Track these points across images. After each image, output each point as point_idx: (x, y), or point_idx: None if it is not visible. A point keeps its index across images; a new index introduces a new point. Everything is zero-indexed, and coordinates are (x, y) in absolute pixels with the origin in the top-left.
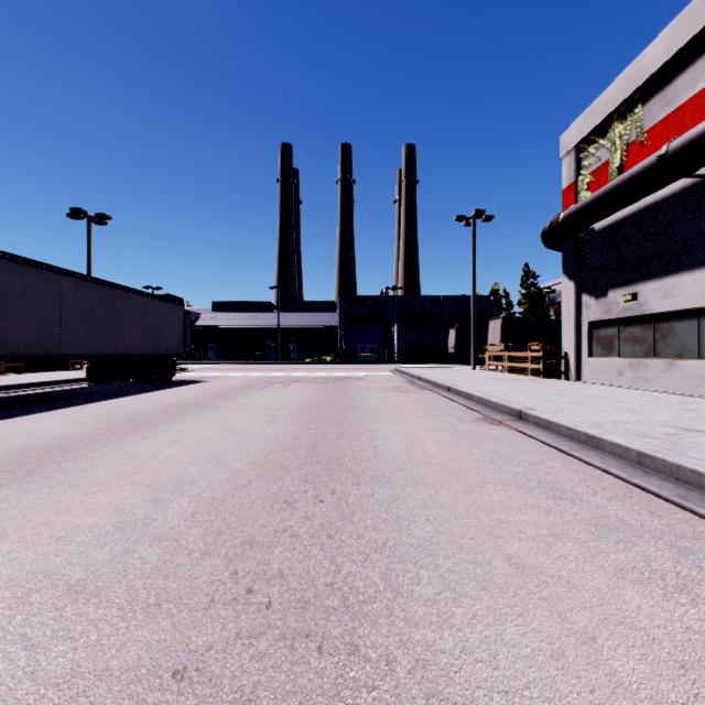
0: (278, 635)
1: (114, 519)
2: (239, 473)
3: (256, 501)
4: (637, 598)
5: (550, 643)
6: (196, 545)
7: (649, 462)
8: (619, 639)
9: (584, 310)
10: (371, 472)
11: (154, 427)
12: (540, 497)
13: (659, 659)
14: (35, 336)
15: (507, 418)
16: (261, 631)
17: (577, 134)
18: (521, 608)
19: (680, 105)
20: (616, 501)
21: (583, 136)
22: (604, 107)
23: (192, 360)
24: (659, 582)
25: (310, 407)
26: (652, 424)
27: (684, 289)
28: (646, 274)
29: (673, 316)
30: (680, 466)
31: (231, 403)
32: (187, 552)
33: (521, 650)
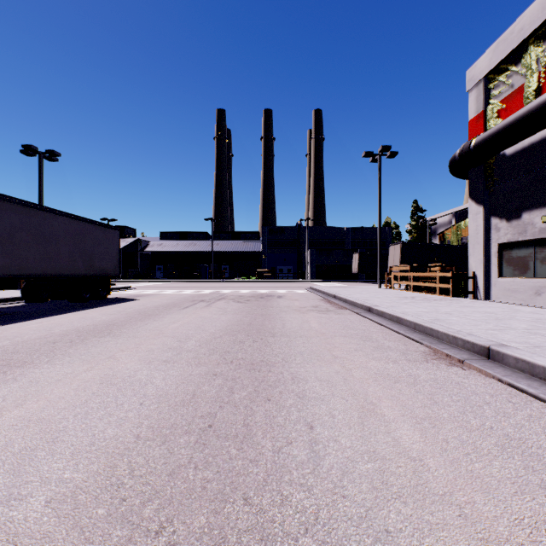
0: None
1: None
2: None
3: None
4: None
5: None
6: None
7: None
8: None
9: (493, 232)
10: None
11: (8, 373)
12: None
13: None
14: None
15: (467, 355)
16: None
17: (487, 65)
18: None
19: None
20: None
21: (493, 65)
22: (519, 33)
23: (142, 279)
24: None
25: (225, 333)
26: None
27: None
28: None
29: None
30: None
31: (142, 328)
32: None
33: None
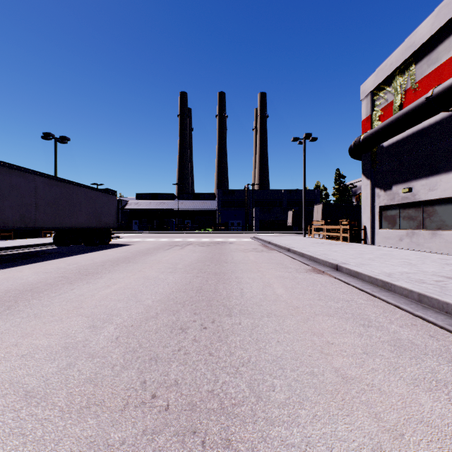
0: (173, 431)
1: (62, 341)
2: (150, 307)
3: (160, 328)
4: (429, 402)
5: (370, 439)
6: (118, 361)
7: (426, 300)
8: (421, 435)
9: (376, 198)
10: (239, 307)
11: (95, 276)
12: (354, 325)
13: (451, 451)
14: (18, 215)
15: (328, 269)
16: (161, 429)
17: (372, 84)
18: (347, 410)
19: (440, 64)
20: (406, 328)
21: (376, 85)
22: (390, 66)
23: (122, 231)
24: (443, 389)
25: (198, 261)
26: (425, 274)
27: (443, 184)
28: (417, 175)
29: (435, 202)
30: (449, 303)
31: (147, 259)
32: (111, 366)
33: (350, 444)
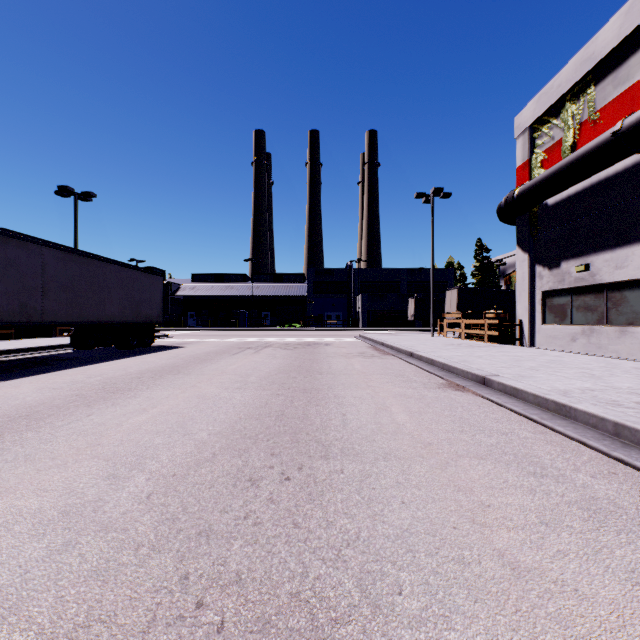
0: None
1: (61, 501)
2: (204, 444)
3: (218, 479)
4: None
5: None
6: (146, 537)
7: (628, 433)
8: None
9: (537, 280)
10: (340, 443)
11: (126, 394)
12: (520, 473)
13: None
14: (18, 304)
15: (471, 384)
16: None
17: (531, 115)
18: (527, 632)
19: (632, 84)
20: (602, 479)
21: (537, 116)
22: (557, 89)
23: (173, 327)
24: None
25: (279, 372)
26: (619, 392)
27: (636, 259)
28: (598, 246)
29: (625, 286)
30: None
31: (204, 369)
32: (135, 546)
33: None
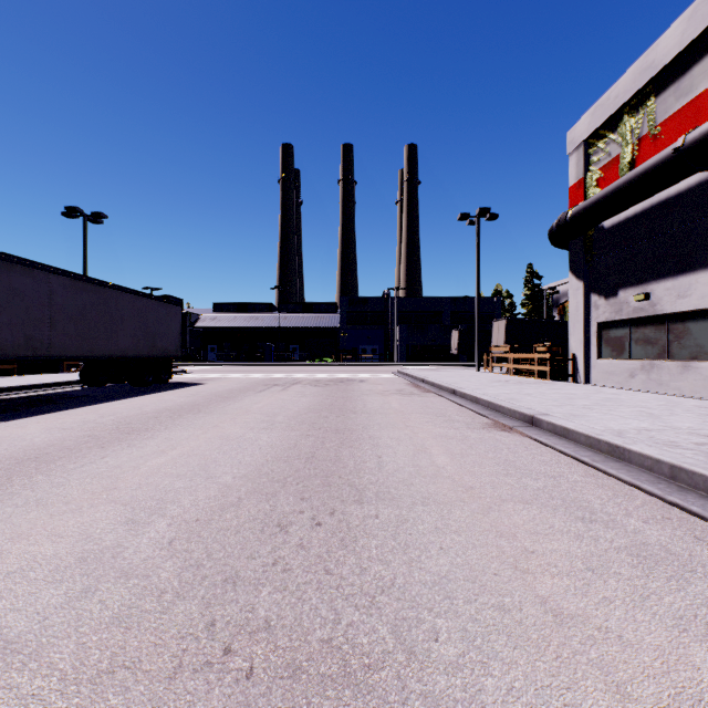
0: None
1: (78, 547)
2: (229, 488)
3: (244, 524)
4: None
5: None
6: (169, 584)
7: (685, 476)
8: None
9: (593, 310)
10: (375, 487)
11: (143, 434)
12: (567, 519)
13: None
14: (23, 337)
15: (518, 423)
16: None
17: (586, 129)
18: (567, 678)
19: (696, 96)
20: (654, 524)
21: (592, 130)
22: (614, 100)
23: (191, 362)
24: None
25: (309, 411)
26: (678, 432)
27: (700, 288)
28: (659, 273)
29: (688, 316)
30: None
31: (227, 407)
32: (158, 593)
33: None
